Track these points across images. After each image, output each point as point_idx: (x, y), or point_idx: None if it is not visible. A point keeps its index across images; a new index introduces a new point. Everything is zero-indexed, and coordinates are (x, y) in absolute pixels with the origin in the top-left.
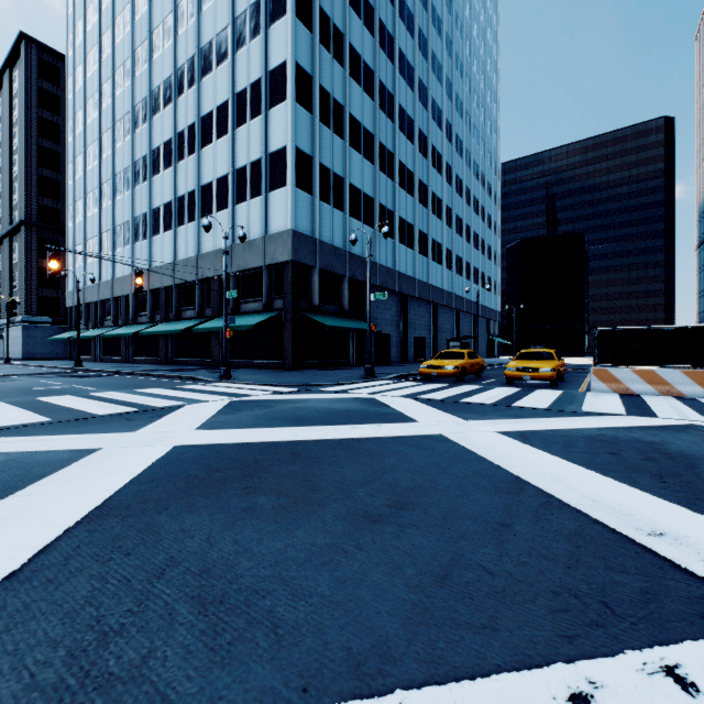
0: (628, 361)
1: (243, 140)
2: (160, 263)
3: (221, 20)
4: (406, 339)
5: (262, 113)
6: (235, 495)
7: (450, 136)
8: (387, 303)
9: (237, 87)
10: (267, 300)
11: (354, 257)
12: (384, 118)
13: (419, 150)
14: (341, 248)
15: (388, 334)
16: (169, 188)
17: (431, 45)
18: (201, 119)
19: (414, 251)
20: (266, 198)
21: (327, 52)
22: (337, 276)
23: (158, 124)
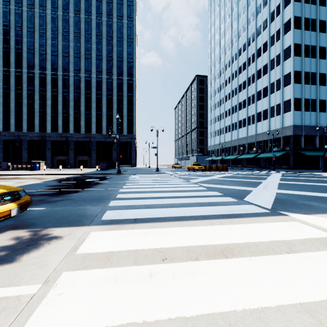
0: None
1: (273, 98)
2: (241, 137)
3: (264, 61)
4: None
5: (280, 89)
6: (293, 176)
7: None
8: None
9: (270, 81)
10: (282, 147)
11: (322, 127)
12: None
13: None
14: (314, 125)
15: None
16: (245, 114)
17: None
18: (257, 92)
19: None
20: (282, 115)
21: (307, 58)
22: (312, 136)
23: (241, 95)
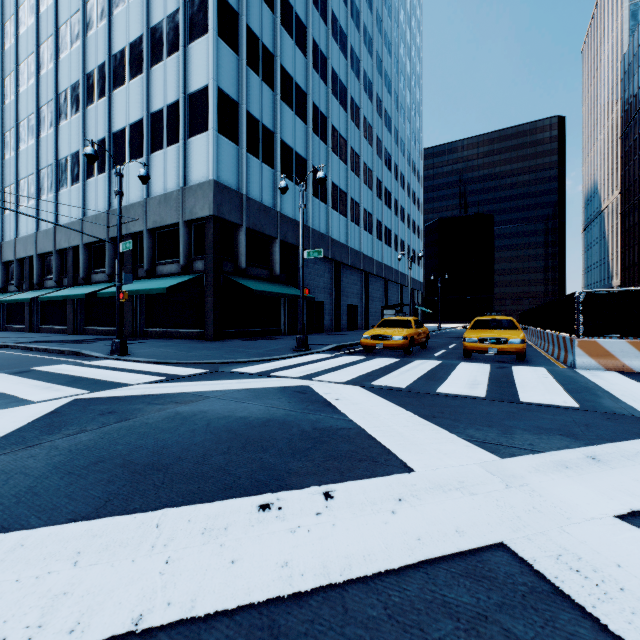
0: (623, 330)
1: (159, 80)
2: (67, 220)
3: None
4: (339, 307)
5: (180, 49)
6: None
7: (380, 111)
8: (320, 269)
9: (152, 20)
10: (186, 261)
11: (286, 219)
12: (317, 78)
13: (351, 118)
14: (271, 207)
15: (321, 302)
16: (78, 136)
17: (363, 17)
18: (113, 57)
19: (346, 218)
20: (185, 145)
21: None
22: (267, 238)
23: (66, 65)
